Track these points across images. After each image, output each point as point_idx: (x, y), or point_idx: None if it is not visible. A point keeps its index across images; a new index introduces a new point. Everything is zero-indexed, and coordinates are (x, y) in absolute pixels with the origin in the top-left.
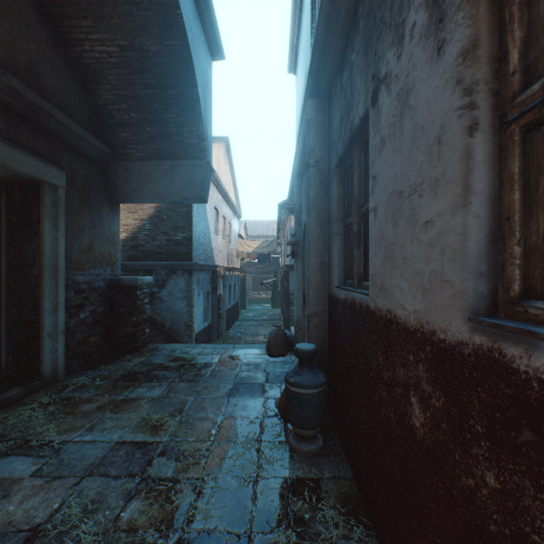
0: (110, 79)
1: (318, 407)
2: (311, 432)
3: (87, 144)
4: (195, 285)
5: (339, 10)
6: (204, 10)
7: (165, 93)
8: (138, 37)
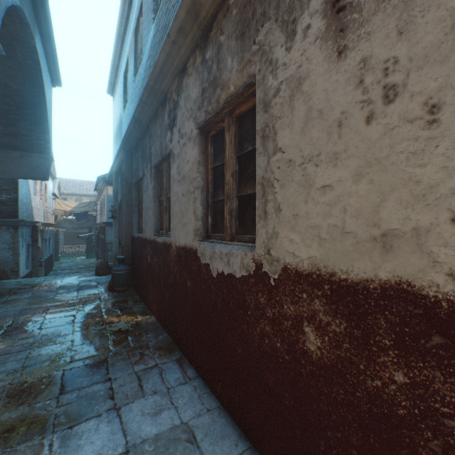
0: None
1: (126, 278)
2: (124, 288)
3: None
4: (20, 238)
5: (134, 135)
6: (52, 66)
7: (21, 110)
8: (6, 79)
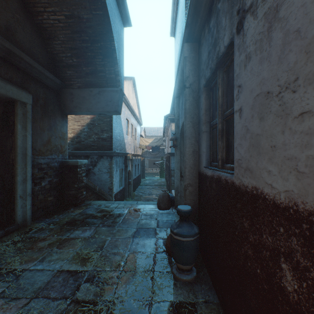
0: (60, 37)
1: (193, 250)
2: (188, 266)
3: (46, 77)
4: (114, 164)
5: None
6: None
7: (94, 45)
8: (77, 9)
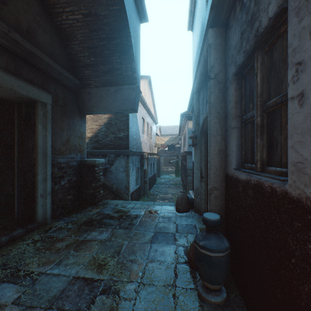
0: (78, 37)
1: (223, 268)
2: (217, 286)
3: (65, 78)
4: (130, 163)
5: None
6: None
7: (111, 43)
8: (94, 6)
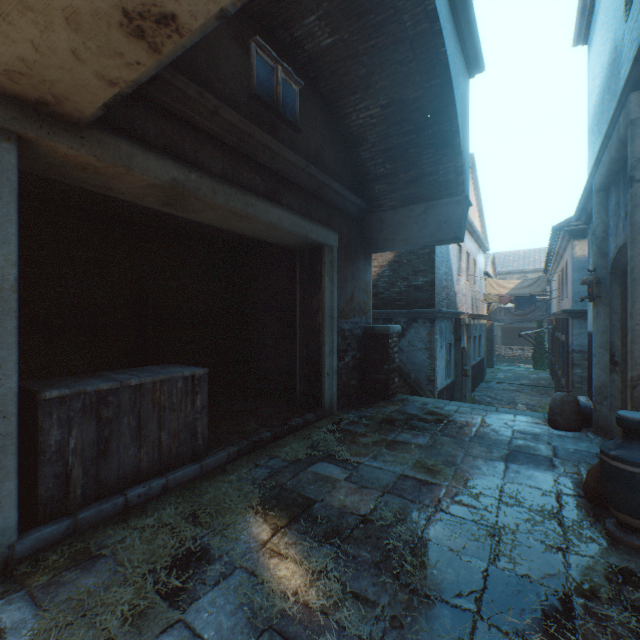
0: (370, 139)
1: None
2: None
3: (350, 204)
4: (436, 335)
5: None
6: (464, 30)
7: (420, 135)
8: (399, 91)
